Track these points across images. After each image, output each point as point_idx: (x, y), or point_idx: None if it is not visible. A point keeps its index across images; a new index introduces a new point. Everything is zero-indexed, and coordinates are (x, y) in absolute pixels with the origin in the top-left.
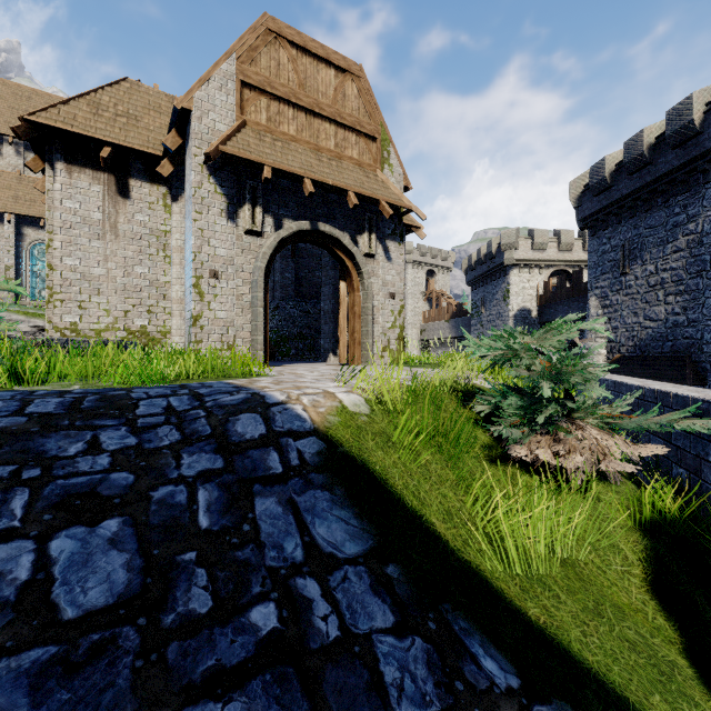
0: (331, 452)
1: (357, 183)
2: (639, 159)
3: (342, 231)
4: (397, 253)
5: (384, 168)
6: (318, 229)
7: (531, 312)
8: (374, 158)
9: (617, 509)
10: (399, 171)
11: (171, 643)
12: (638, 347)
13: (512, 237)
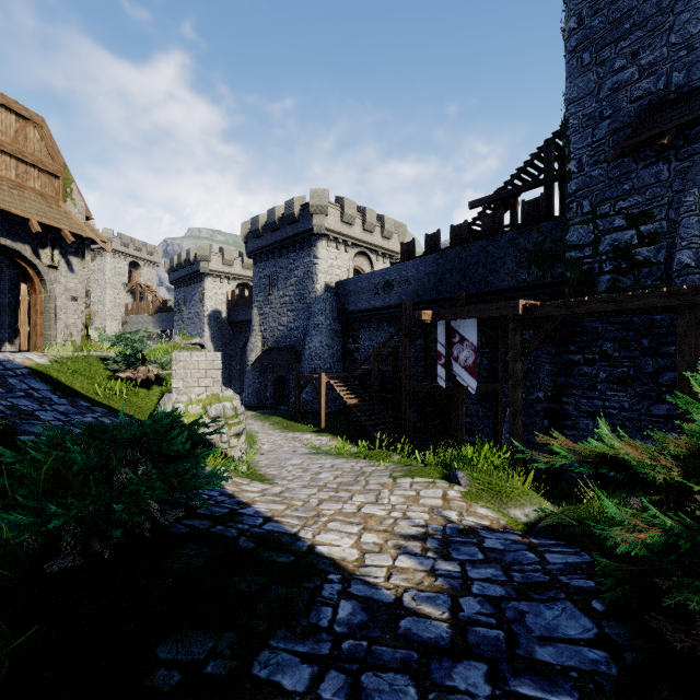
0: (35, 371)
1: (40, 213)
2: (274, 224)
3: (24, 245)
4: (80, 267)
5: (68, 200)
6: None
7: (222, 314)
8: (58, 191)
9: (158, 392)
10: (82, 205)
11: None
12: (276, 342)
13: (206, 251)
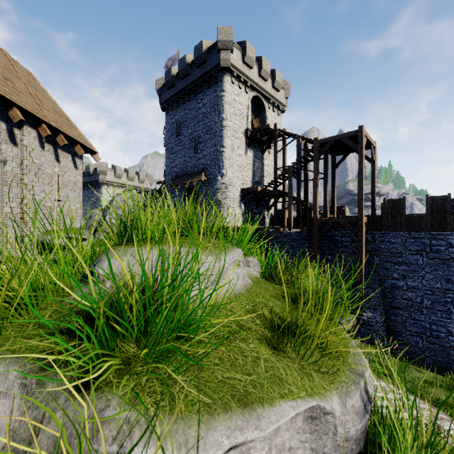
0: None
1: None
2: None
3: None
4: None
5: None
6: None
7: None
8: None
9: None
10: None
11: None
12: None
13: None
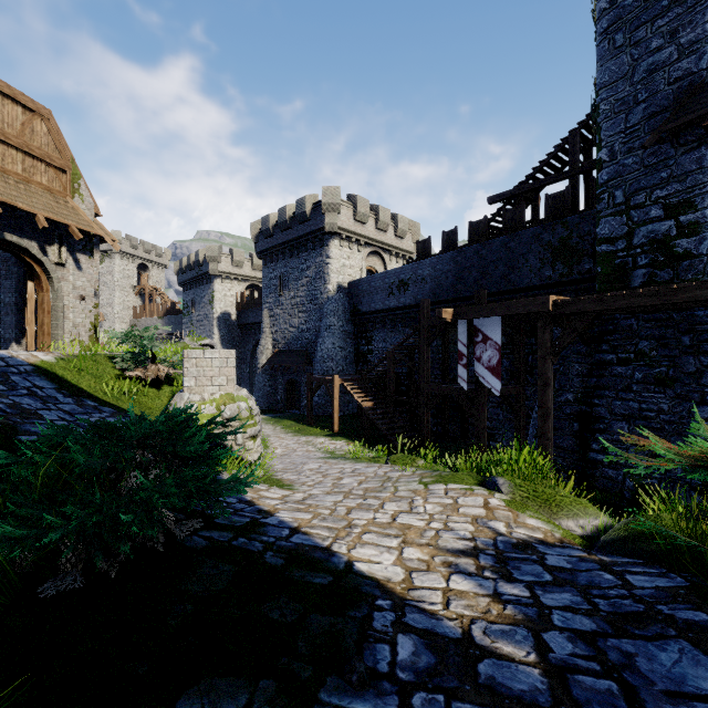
0: (39, 369)
1: (47, 208)
2: (285, 223)
3: (31, 242)
4: (88, 265)
5: (75, 196)
6: (4, 238)
7: (232, 316)
8: (65, 186)
9: (169, 392)
10: (90, 201)
11: (1, 391)
12: (287, 344)
13: (216, 252)
